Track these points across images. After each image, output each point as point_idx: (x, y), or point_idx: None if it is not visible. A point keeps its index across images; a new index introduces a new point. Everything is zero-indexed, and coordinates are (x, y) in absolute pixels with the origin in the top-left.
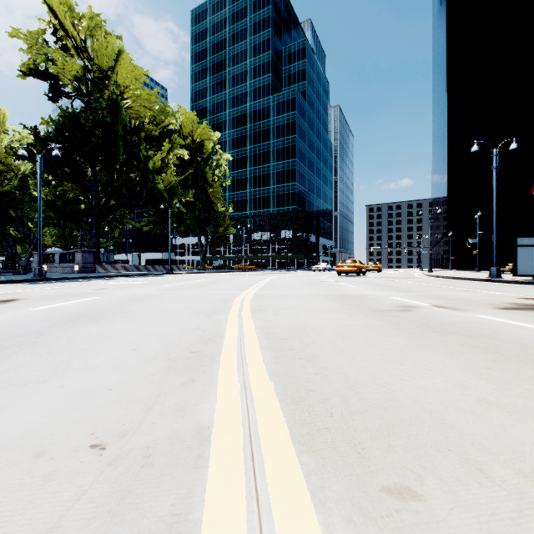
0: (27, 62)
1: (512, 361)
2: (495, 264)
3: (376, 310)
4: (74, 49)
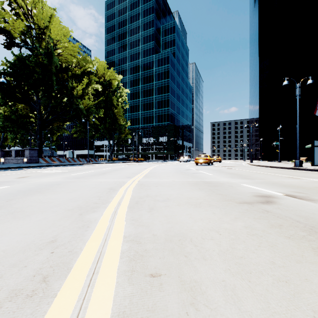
0: None
1: None
2: (298, 158)
3: (243, 202)
4: (23, 15)
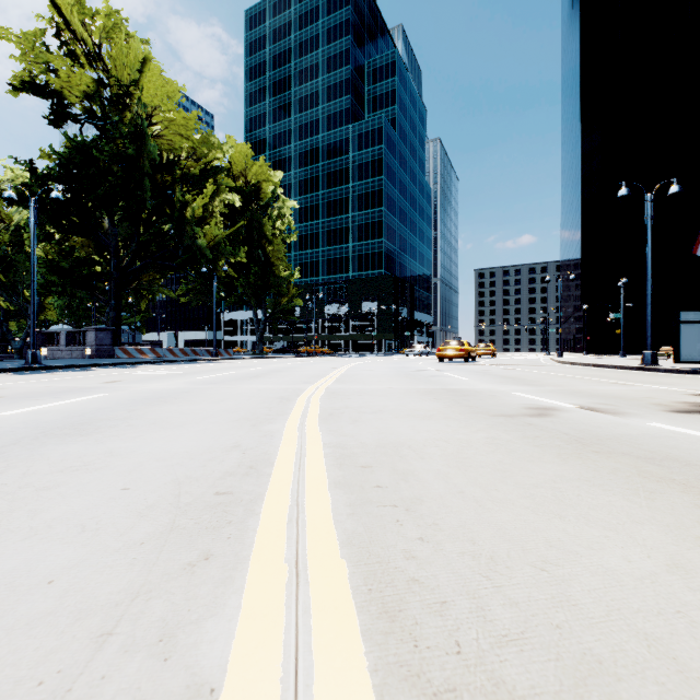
0: (20, 73)
1: None
2: (649, 346)
3: (500, 415)
4: (85, 57)
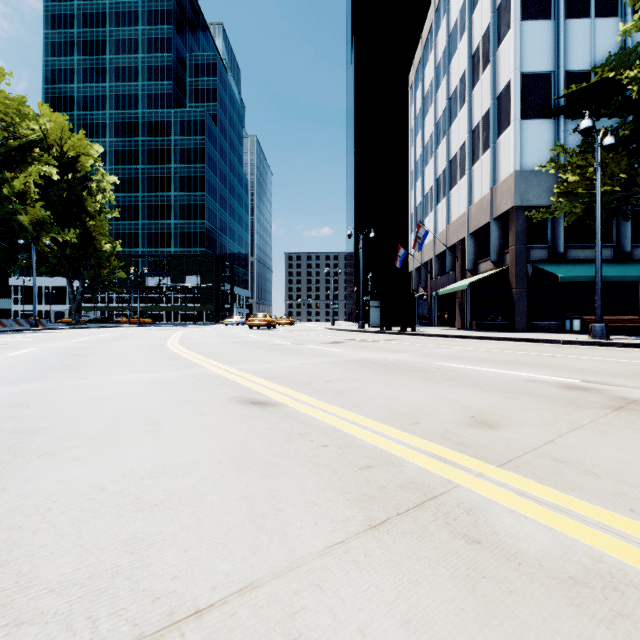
0: None
1: (289, 353)
2: (361, 319)
3: (259, 346)
4: None
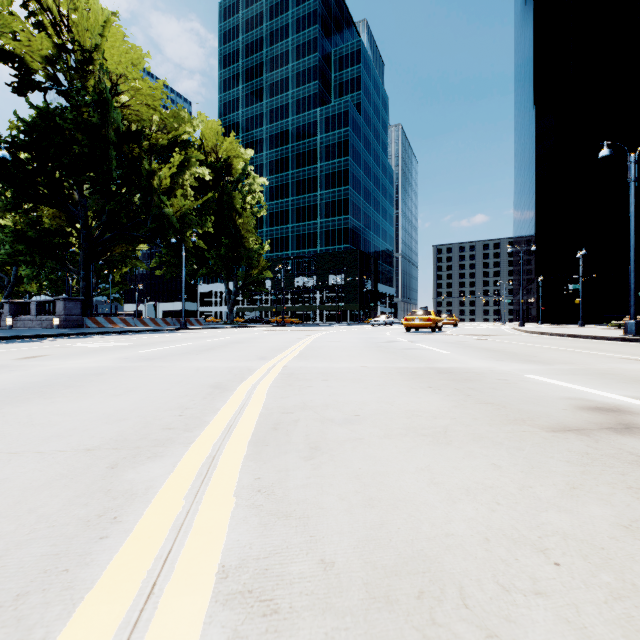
0: None
1: None
2: (633, 316)
3: (563, 429)
4: (52, 27)
